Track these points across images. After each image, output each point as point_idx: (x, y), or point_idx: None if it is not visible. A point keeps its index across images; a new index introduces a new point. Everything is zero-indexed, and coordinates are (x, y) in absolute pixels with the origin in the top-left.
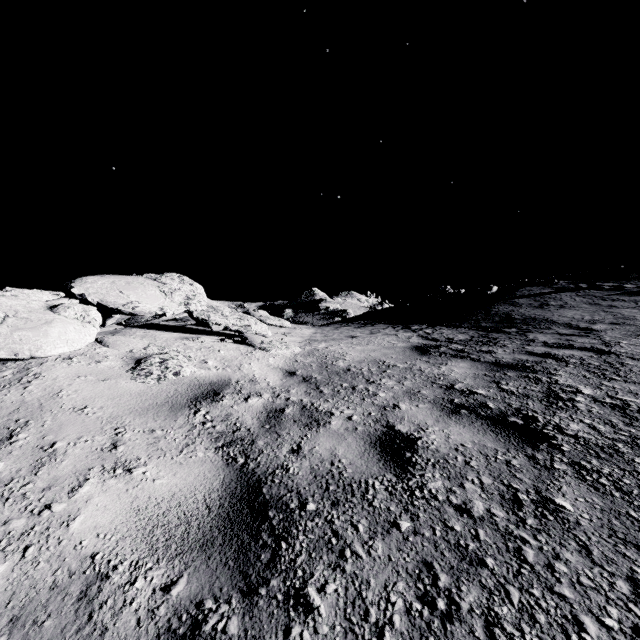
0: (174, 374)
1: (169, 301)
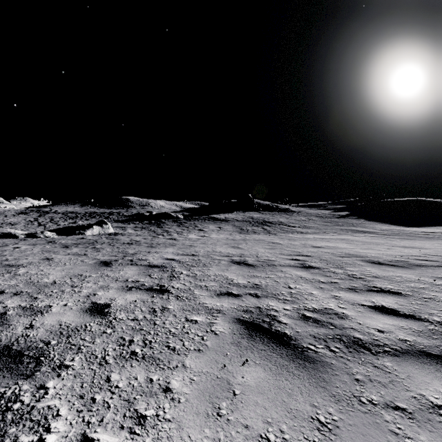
0: None
1: None
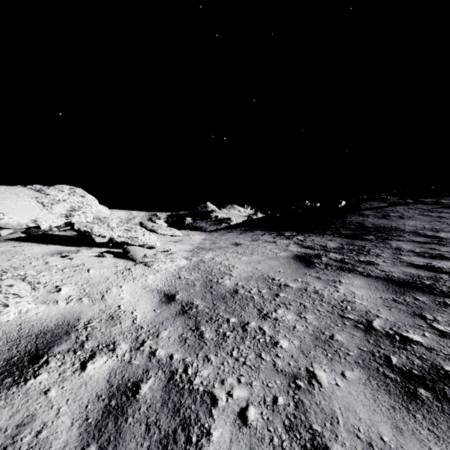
0: None
1: (46, 212)
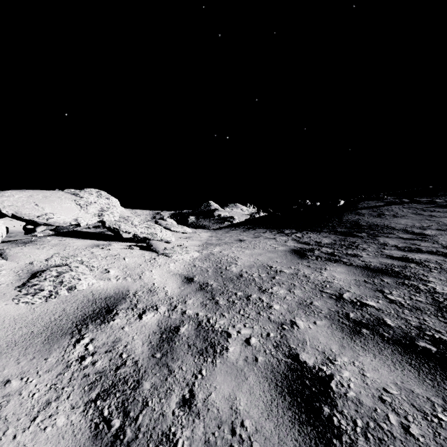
0: (68, 289)
1: (83, 213)
